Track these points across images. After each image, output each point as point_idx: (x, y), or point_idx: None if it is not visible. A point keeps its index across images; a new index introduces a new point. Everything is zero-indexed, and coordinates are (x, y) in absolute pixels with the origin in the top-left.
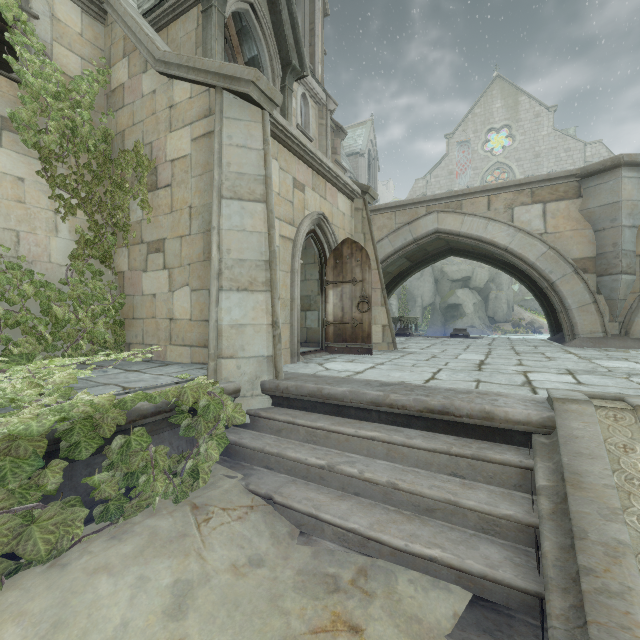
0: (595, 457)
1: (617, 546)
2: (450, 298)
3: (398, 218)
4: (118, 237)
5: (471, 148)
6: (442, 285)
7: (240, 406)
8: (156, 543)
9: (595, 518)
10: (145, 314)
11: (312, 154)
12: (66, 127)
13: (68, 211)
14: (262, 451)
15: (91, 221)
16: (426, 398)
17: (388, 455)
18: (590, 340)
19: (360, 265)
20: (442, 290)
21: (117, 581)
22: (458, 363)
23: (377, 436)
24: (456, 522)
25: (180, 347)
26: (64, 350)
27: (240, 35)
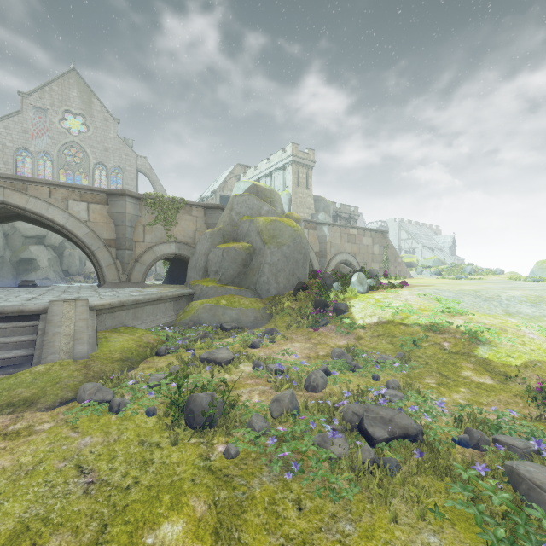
0: (58, 315)
1: (57, 333)
2: (23, 253)
3: None
4: None
5: (49, 118)
6: (14, 240)
7: None
8: None
9: (53, 329)
10: None
11: None
12: None
13: None
14: None
15: None
16: None
17: None
18: (112, 284)
19: None
20: (14, 245)
21: None
22: (16, 299)
23: None
24: (4, 350)
25: None
26: None
27: None
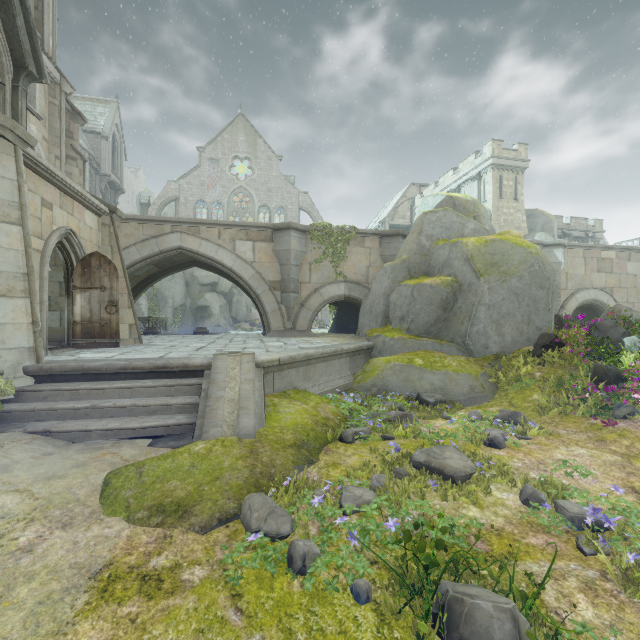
0: (222, 373)
1: (220, 397)
2: (200, 300)
3: (146, 230)
4: None
5: (220, 167)
6: (193, 288)
7: (11, 382)
8: None
9: (216, 391)
10: None
11: (61, 179)
12: None
13: None
14: (34, 410)
15: None
16: (155, 361)
17: (132, 395)
18: (277, 332)
19: (109, 275)
20: (193, 293)
21: None
22: (186, 348)
23: (125, 386)
24: (167, 413)
25: None
26: None
27: None
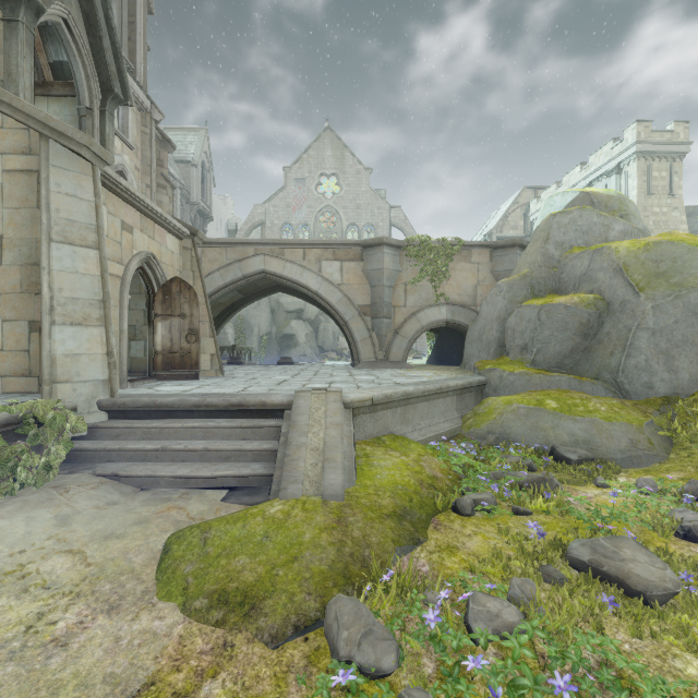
0: (304, 414)
1: (301, 445)
2: (285, 328)
3: (229, 254)
4: None
5: (307, 186)
6: (278, 315)
7: (82, 418)
8: (31, 504)
9: (297, 437)
10: None
11: (141, 200)
12: None
13: None
14: (104, 450)
15: None
16: (230, 398)
17: (205, 436)
18: (368, 364)
19: (189, 302)
20: (278, 320)
21: (11, 520)
22: (267, 382)
23: (198, 425)
24: (242, 460)
25: None
26: None
27: (43, 32)
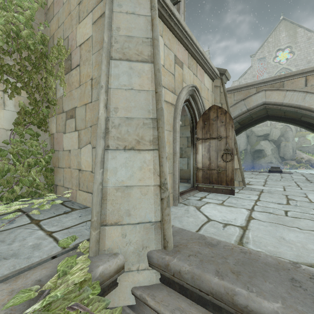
0: None
1: None
2: (256, 146)
3: (236, 97)
4: (51, 109)
5: (266, 61)
6: (251, 139)
7: (119, 312)
8: None
9: None
10: (64, 164)
11: (189, 37)
12: (12, 31)
13: (13, 91)
14: None
15: (30, 98)
16: None
17: None
18: None
19: (224, 125)
20: (251, 141)
21: None
22: None
23: None
24: None
25: (85, 193)
26: (3, 193)
27: None
